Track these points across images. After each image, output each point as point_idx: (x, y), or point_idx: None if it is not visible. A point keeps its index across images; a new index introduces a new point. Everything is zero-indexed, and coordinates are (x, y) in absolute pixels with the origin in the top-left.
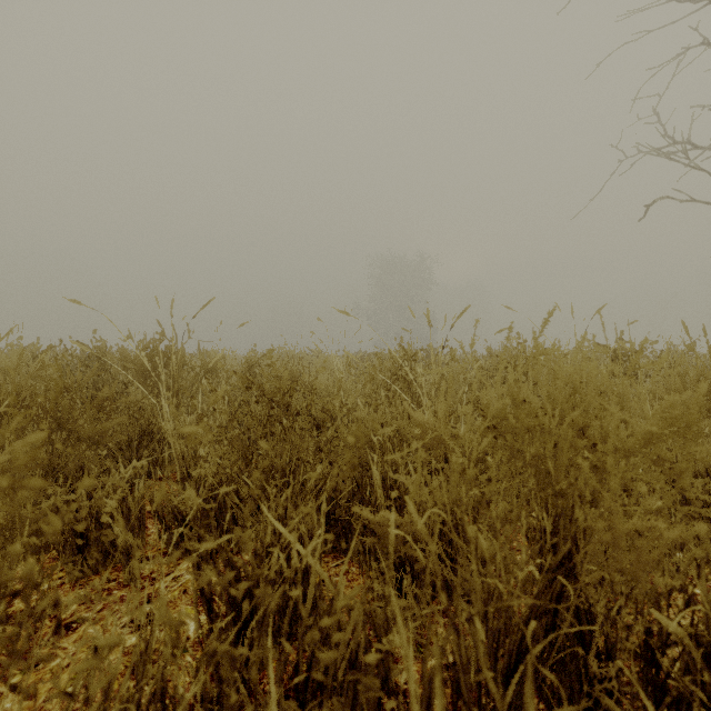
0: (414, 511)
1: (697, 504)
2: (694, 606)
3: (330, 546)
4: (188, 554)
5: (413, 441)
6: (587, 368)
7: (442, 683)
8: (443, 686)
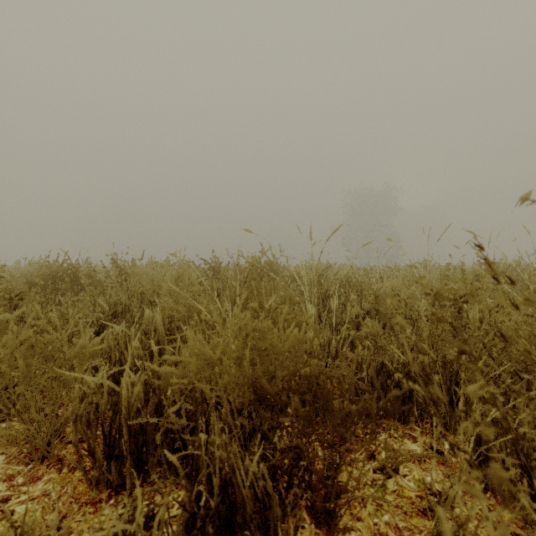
0: None
1: None
2: None
3: None
4: None
5: None
6: None
7: None
8: None
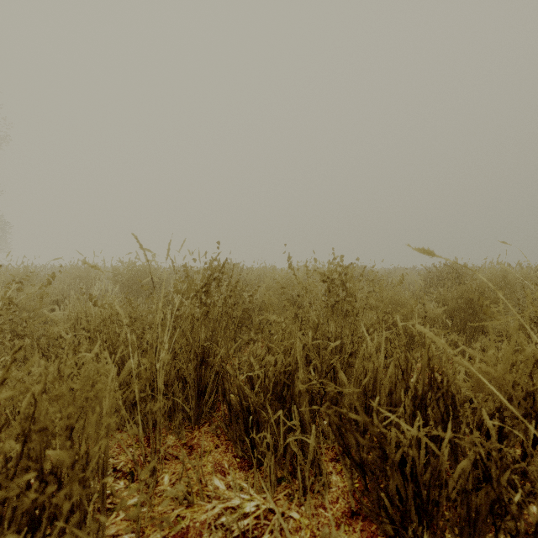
0: (398, 320)
1: None
2: None
3: None
4: None
5: None
6: None
7: (393, 365)
8: (394, 366)
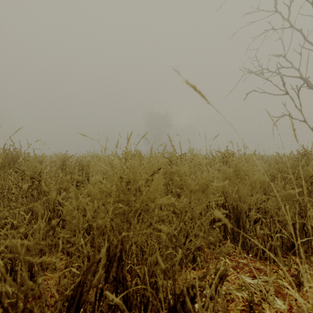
0: None
1: (204, 225)
2: (157, 281)
3: None
4: None
5: (70, 199)
6: (161, 161)
7: None
8: None
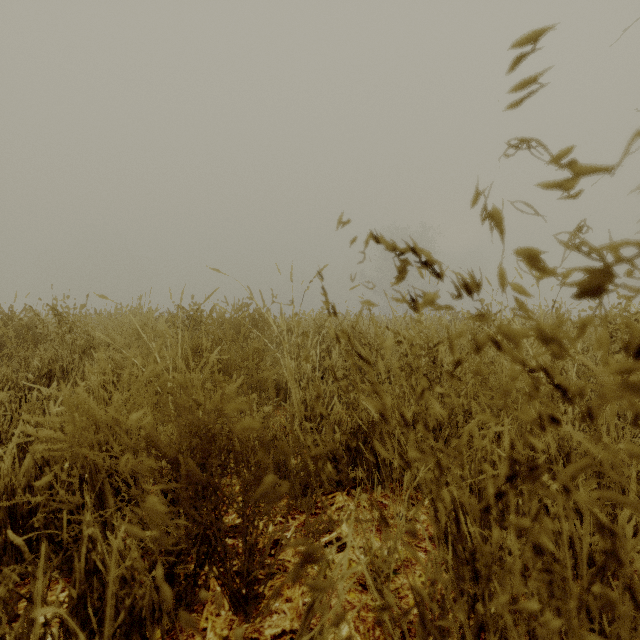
0: None
1: None
2: None
3: (594, 486)
4: (338, 488)
5: None
6: None
7: None
8: None
